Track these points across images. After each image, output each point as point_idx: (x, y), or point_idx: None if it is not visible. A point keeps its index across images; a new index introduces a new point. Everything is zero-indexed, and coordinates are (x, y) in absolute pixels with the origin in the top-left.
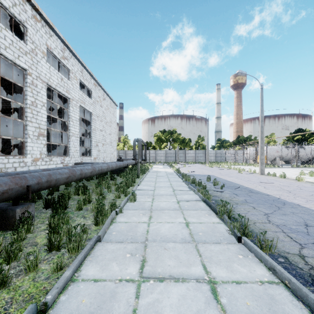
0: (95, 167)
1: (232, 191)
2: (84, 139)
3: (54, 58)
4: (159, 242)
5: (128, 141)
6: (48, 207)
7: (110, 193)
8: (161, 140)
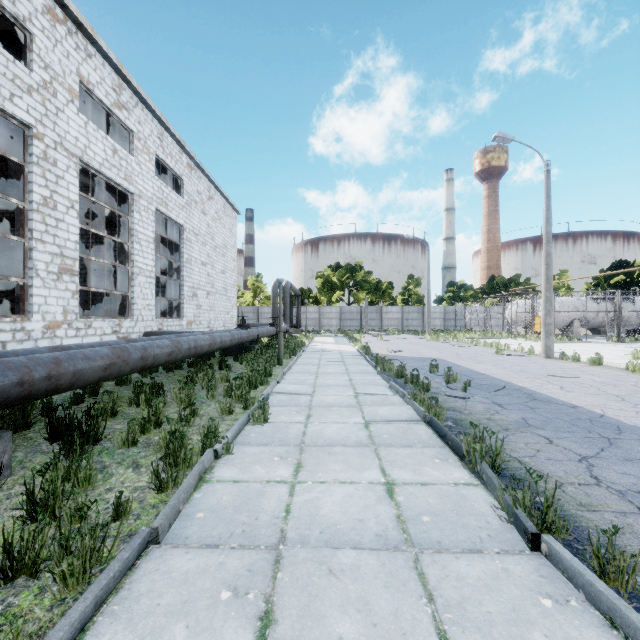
0: (180, 341)
1: (489, 397)
2: (167, 281)
3: (98, 104)
4: (315, 548)
5: (264, 287)
6: (58, 438)
7: (213, 400)
8: (331, 284)
